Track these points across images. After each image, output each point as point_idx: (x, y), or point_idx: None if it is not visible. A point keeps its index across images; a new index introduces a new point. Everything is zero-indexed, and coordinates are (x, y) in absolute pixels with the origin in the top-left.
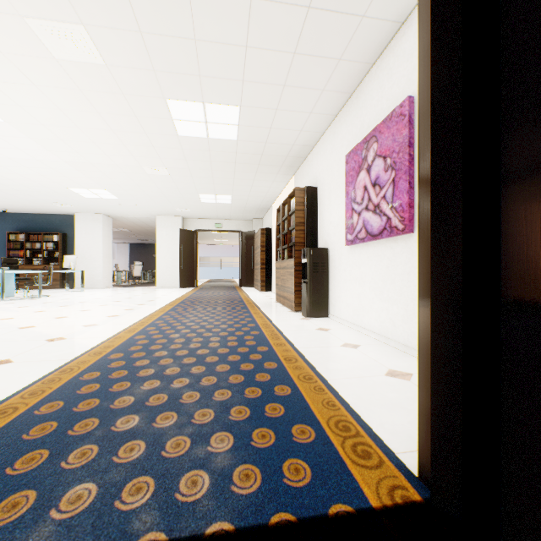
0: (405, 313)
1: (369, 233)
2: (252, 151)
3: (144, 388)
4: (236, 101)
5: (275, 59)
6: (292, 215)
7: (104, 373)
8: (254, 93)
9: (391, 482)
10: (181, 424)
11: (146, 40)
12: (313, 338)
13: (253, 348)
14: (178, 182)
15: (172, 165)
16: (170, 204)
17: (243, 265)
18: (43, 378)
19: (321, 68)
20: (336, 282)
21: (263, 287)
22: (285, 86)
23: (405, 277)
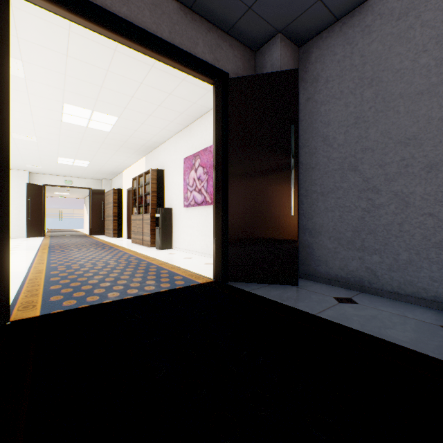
0: (212, 240)
1: (196, 203)
2: (118, 139)
3: (97, 278)
4: (117, 115)
5: (148, 105)
6: (148, 185)
7: (62, 277)
8: (130, 114)
9: (206, 280)
10: (130, 282)
11: (67, 78)
12: (168, 257)
13: (139, 263)
14: (43, 147)
15: (44, 136)
16: (21, 161)
17: (93, 216)
18: (24, 282)
19: (172, 114)
20: (177, 228)
21: (115, 234)
22: (151, 115)
23: (212, 224)
